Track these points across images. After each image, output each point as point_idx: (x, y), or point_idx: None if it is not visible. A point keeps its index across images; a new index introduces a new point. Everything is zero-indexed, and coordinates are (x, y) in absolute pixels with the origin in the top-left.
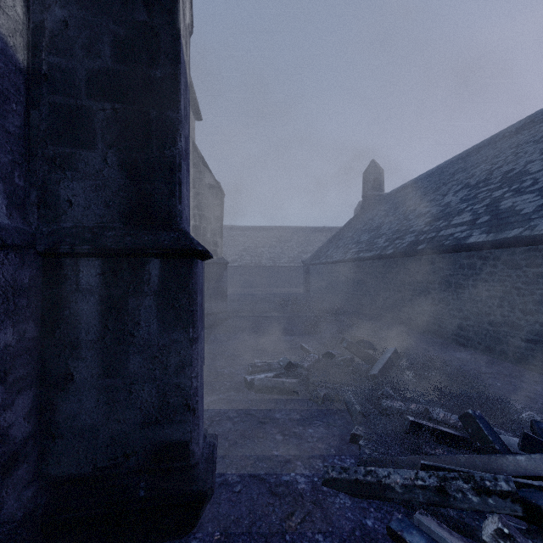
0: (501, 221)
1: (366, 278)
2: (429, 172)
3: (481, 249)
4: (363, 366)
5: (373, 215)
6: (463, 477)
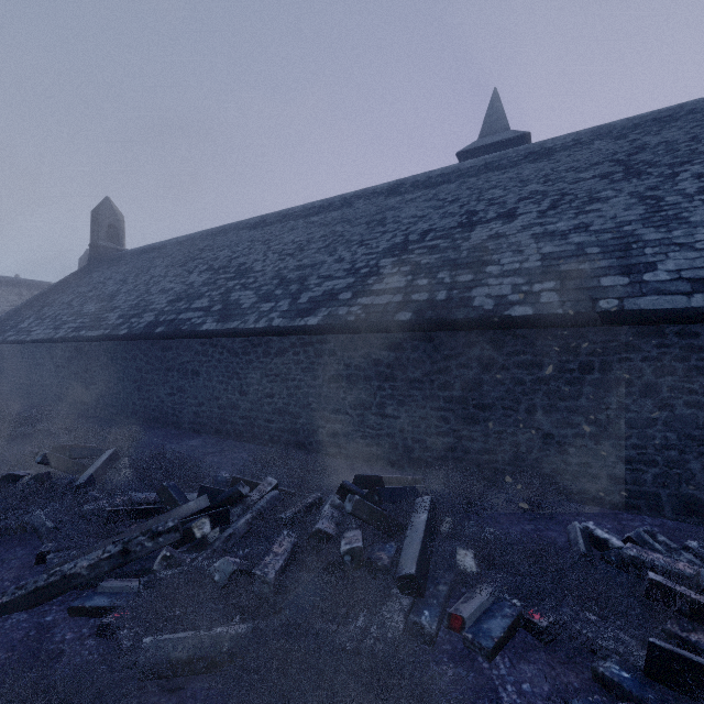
0: (229, 311)
1: (91, 366)
2: (181, 239)
3: (212, 337)
4: (66, 479)
5: (107, 278)
6: (144, 533)
